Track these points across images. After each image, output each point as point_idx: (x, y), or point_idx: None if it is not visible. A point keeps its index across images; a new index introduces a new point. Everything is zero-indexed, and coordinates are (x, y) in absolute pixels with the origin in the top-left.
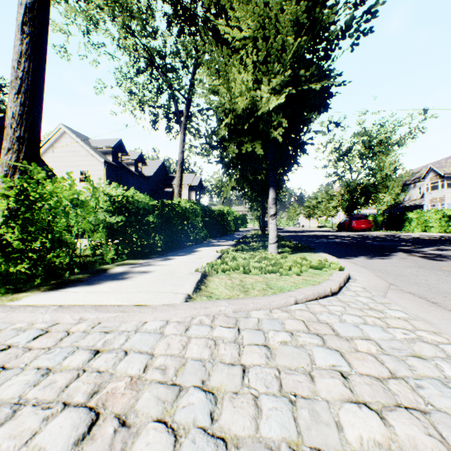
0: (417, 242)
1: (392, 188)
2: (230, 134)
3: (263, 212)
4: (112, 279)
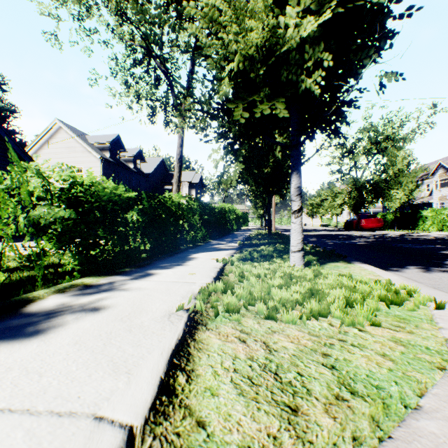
0: None
1: (405, 184)
2: (236, 91)
3: (269, 209)
4: (5, 336)
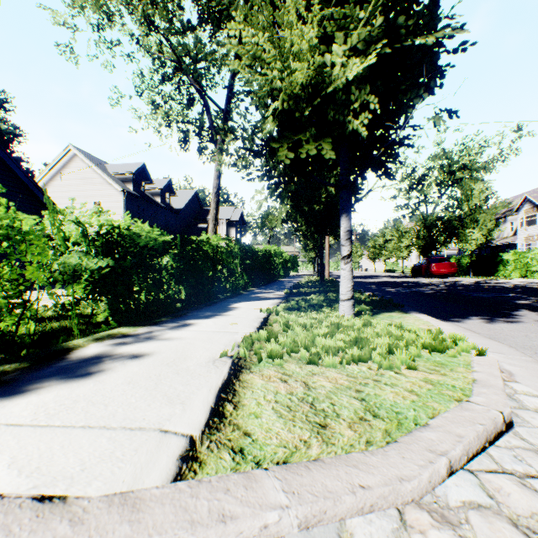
0: (530, 292)
1: (483, 222)
2: (280, 129)
3: (321, 253)
4: (61, 377)
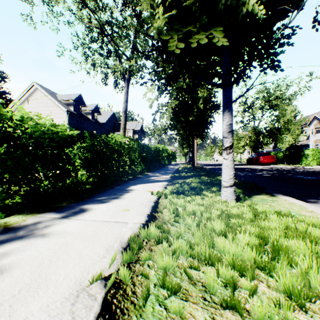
0: None
1: (293, 130)
2: (170, 25)
3: (193, 149)
4: None
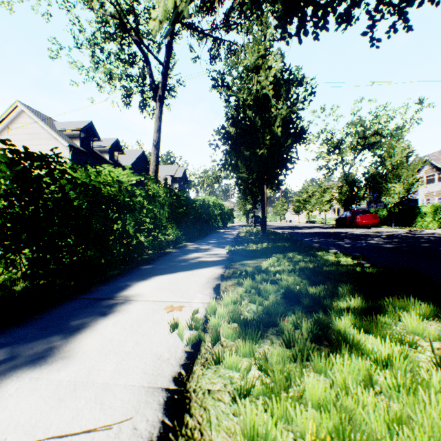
0: None
1: (405, 177)
2: None
3: (262, 202)
4: None
